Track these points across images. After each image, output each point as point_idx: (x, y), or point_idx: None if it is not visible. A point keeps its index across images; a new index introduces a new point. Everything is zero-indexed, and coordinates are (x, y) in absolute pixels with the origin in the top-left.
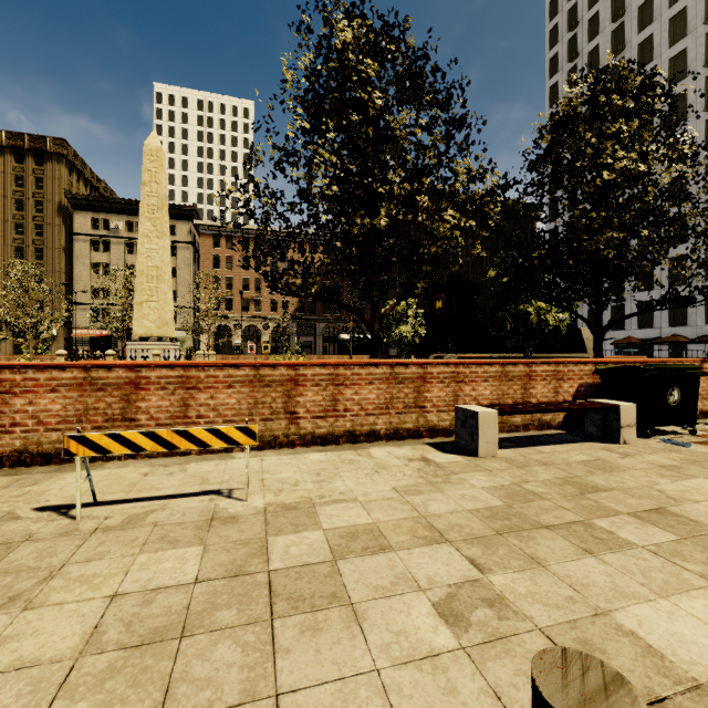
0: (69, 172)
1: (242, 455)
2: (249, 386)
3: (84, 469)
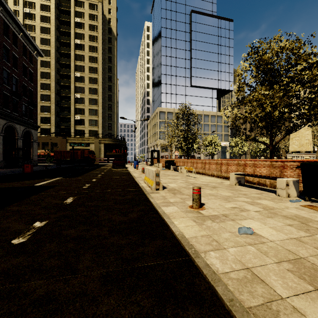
0: None
1: (213, 177)
2: (216, 164)
3: (199, 175)
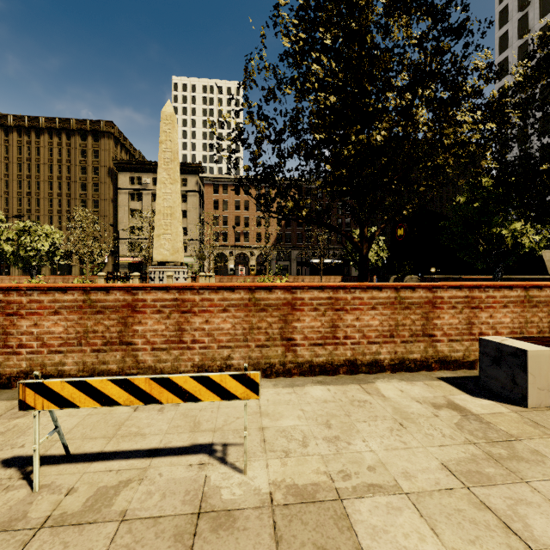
0: (115, 144)
1: None
2: (244, 310)
3: None
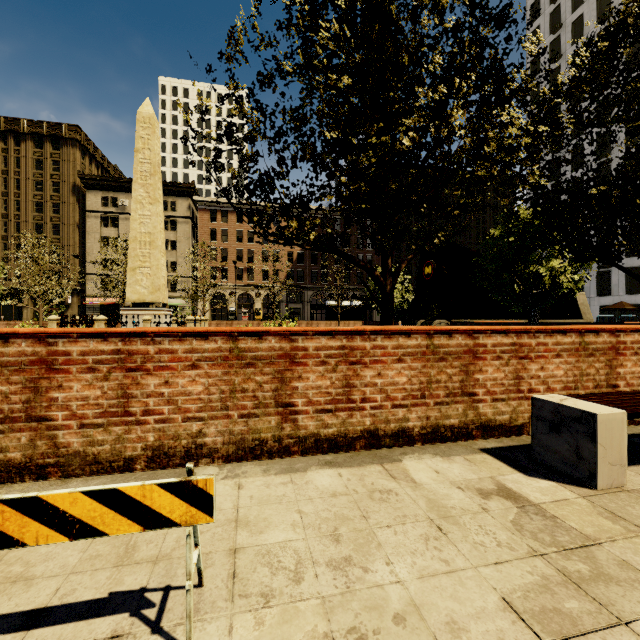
0: (82, 155)
1: (211, 472)
2: (222, 366)
3: None
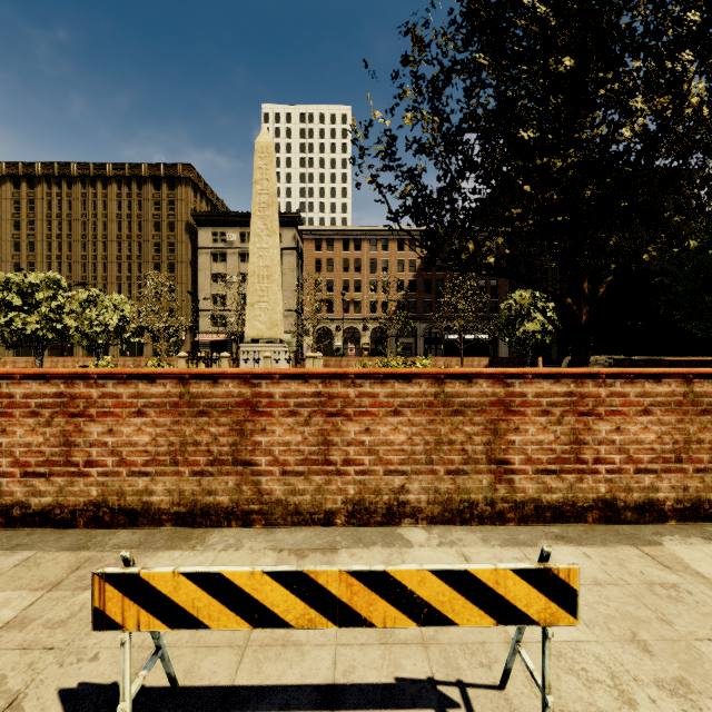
0: (194, 193)
1: (420, 535)
2: (427, 413)
3: (177, 546)
